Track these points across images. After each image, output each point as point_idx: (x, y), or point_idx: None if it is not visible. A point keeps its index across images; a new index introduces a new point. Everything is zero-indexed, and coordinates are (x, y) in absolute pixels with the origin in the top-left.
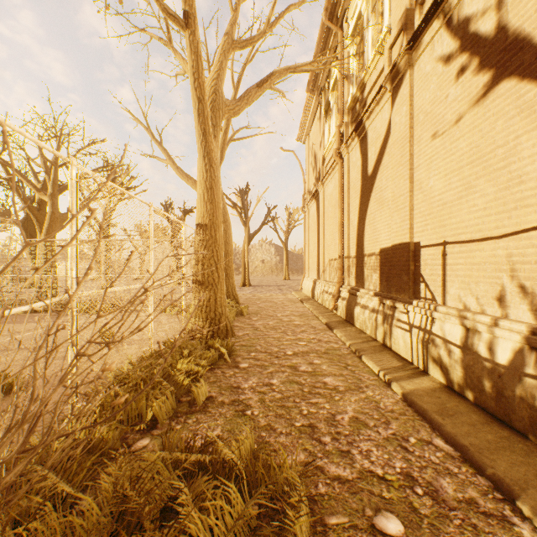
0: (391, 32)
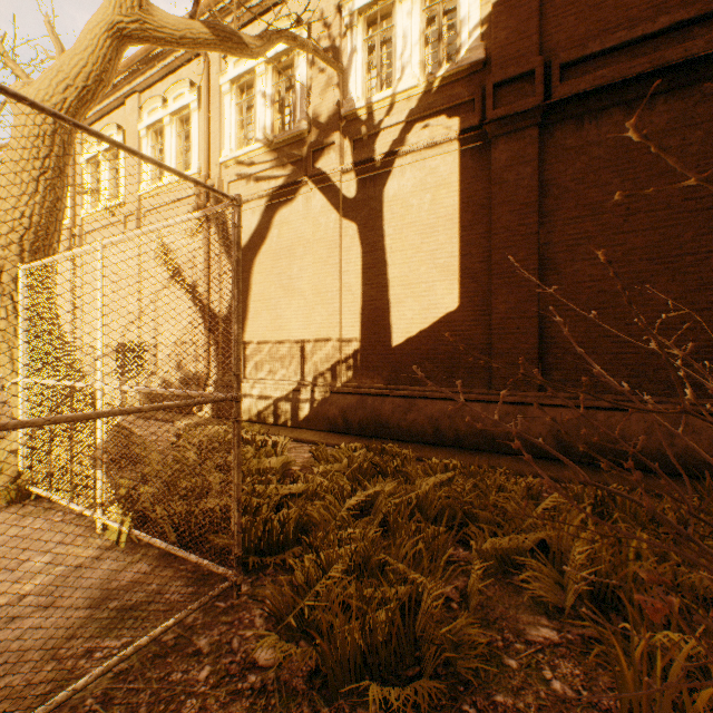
0: (127, 206)
